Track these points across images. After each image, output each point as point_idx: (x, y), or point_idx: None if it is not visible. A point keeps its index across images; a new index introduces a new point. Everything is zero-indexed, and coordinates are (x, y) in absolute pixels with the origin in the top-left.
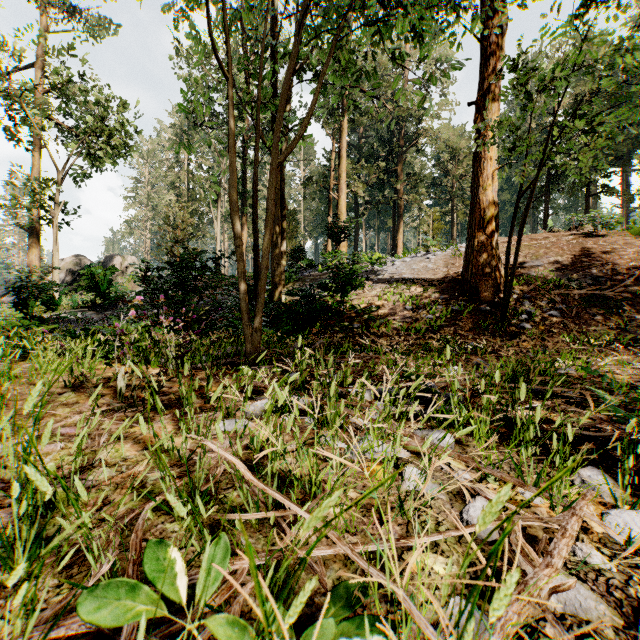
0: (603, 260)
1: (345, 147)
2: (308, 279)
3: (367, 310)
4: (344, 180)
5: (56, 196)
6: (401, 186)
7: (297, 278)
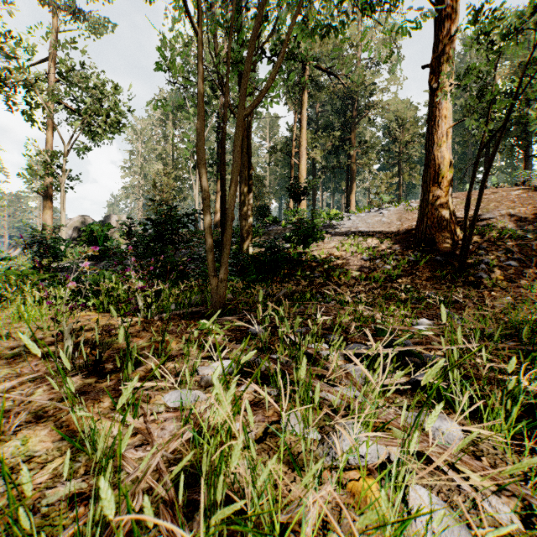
0: None
1: (305, 118)
2: (273, 233)
3: (327, 260)
4: (304, 147)
5: (63, 166)
6: (354, 152)
7: (263, 232)
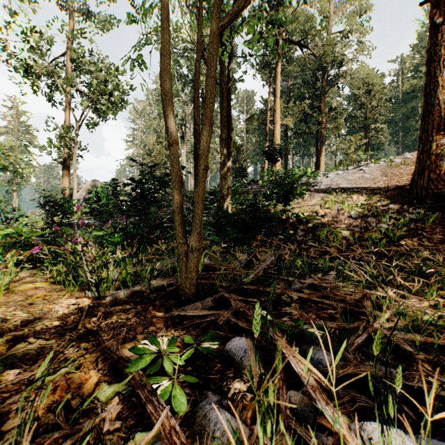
0: None
1: (279, 88)
2: (251, 191)
3: (311, 218)
4: (278, 114)
5: (75, 138)
6: (323, 118)
7: (242, 191)
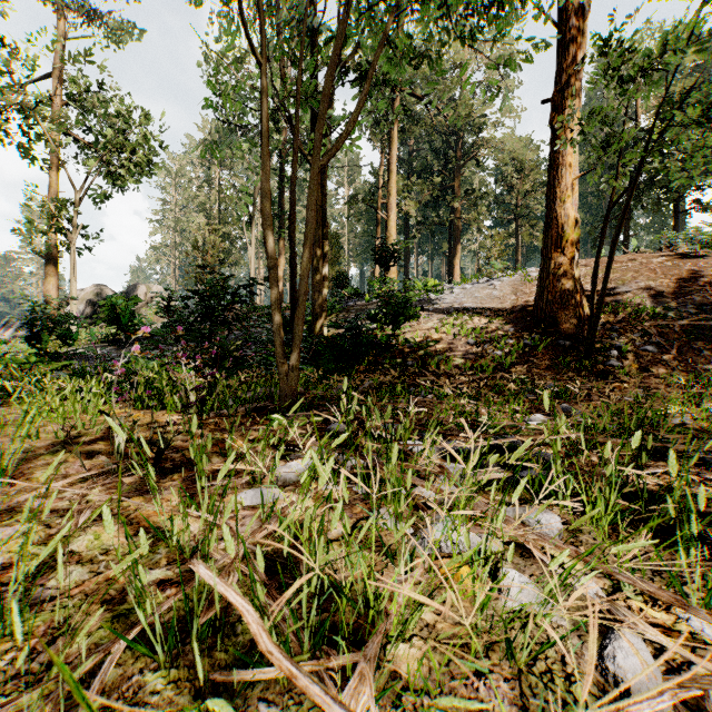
0: (706, 285)
1: (395, 160)
2: (353, 309)
3: (423, 345)
4: (394, 197)
5: (74, 219)
6: (458, 204)
7: (341, 308)
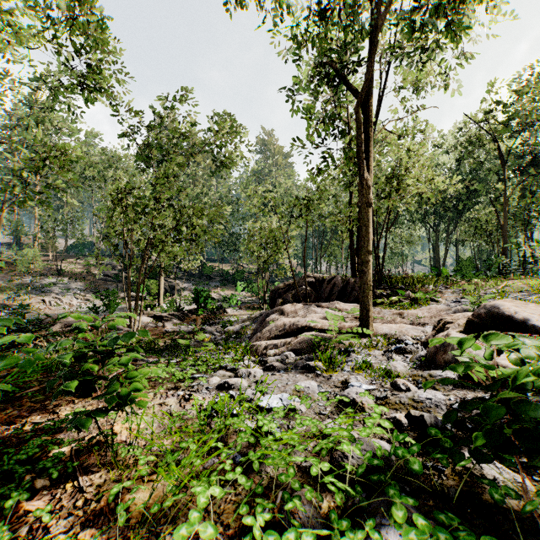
0: None
1: None
2: None
3: None
4: None
5: None
6: None
7: None
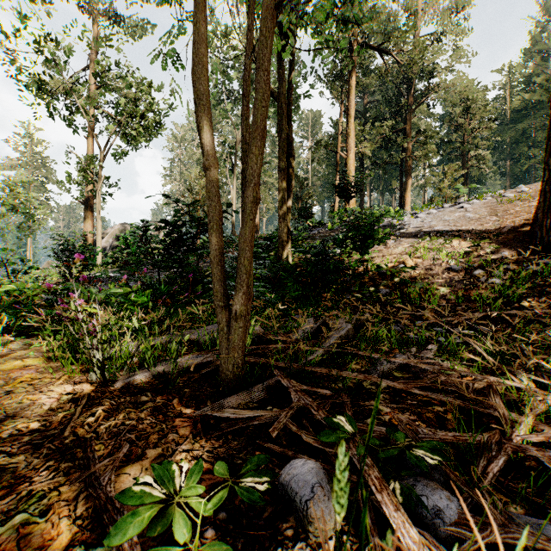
0: None
1: (354, 105)
2: (317, 236)
3: (398, 271)
4: (353, 138)
5: (99, 172)
6: (409, 144)
7: (306, 236)
